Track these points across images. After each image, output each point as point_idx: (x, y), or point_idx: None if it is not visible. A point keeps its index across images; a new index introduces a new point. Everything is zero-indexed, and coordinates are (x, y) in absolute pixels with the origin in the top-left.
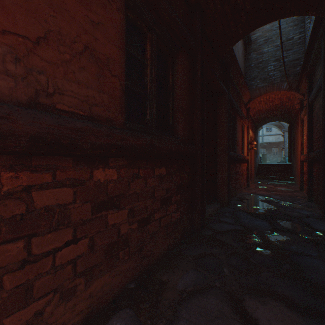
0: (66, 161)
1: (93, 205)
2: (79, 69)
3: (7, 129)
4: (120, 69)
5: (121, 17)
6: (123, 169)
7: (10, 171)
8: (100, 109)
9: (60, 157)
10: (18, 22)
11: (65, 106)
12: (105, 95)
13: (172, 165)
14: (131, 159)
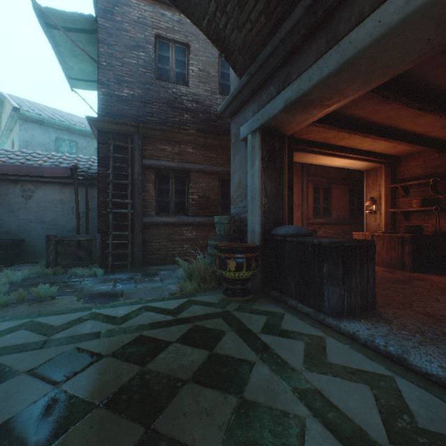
0: (340, 225)
1: (343, 233)
2: (341, 210)
3: (336, 222)
4: (348, 206)
5: (348, 195)
6: (348, 227)
7: (335, 227)
8: (344, 216)
9: (339, 225)
10: (336, 208)
11: (340, 217)
12: (345, 213)
13: (362, 226)
14: (350, 225)
